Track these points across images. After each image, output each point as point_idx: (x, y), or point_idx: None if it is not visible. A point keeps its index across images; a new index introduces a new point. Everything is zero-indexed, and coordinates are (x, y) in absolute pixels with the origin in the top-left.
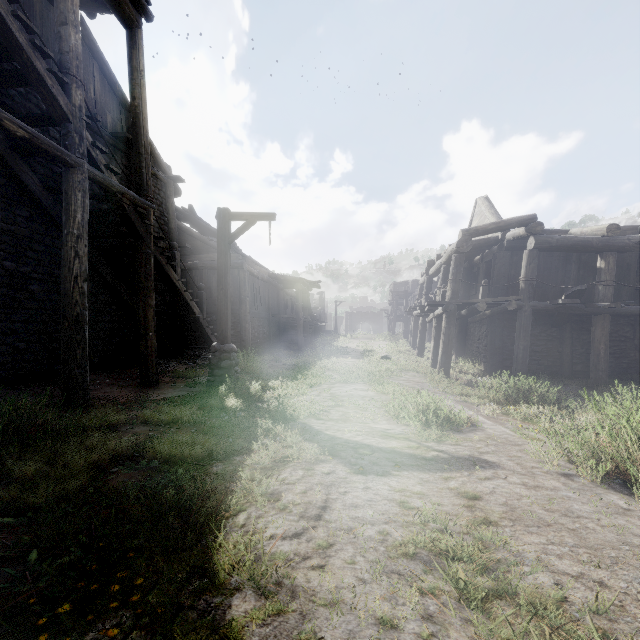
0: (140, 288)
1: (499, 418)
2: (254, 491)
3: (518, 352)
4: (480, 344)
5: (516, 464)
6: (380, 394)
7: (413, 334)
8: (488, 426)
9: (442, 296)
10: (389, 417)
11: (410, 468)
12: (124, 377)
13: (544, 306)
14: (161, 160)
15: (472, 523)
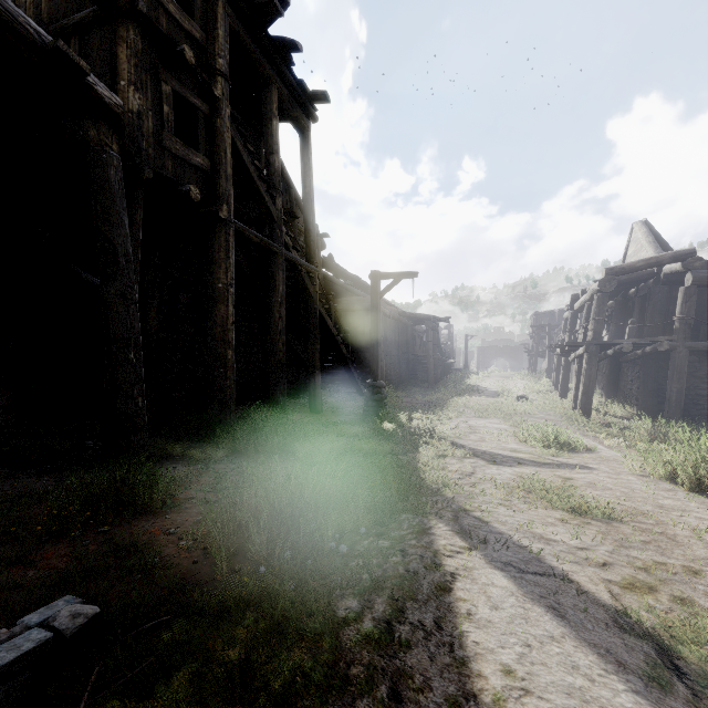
0: (310, 336)
1: (619, 448)
2: (430, 466)
3: (670, 395)
4: (633, 386)
5: (609, 469)
6: (513, 427)
7: (556, 373)
8: (603, 451)
9: (584, 336)
10: (518, 442)
11: (529, 465)
12: (295, 405)
13: (703, 347)
14: None
15: (560, 485)
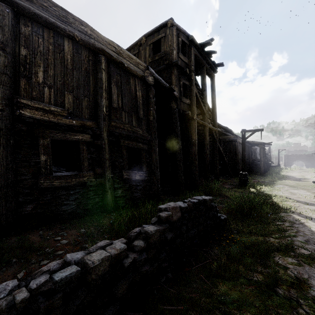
0: (214, 154)
1: None
2: (280, 203)
3: None
4: None
5: None
6: (313, 194)
7: None
8: None
9: None
10: None
11: None
12: None
13: None
14: (209, 108)
15: None
